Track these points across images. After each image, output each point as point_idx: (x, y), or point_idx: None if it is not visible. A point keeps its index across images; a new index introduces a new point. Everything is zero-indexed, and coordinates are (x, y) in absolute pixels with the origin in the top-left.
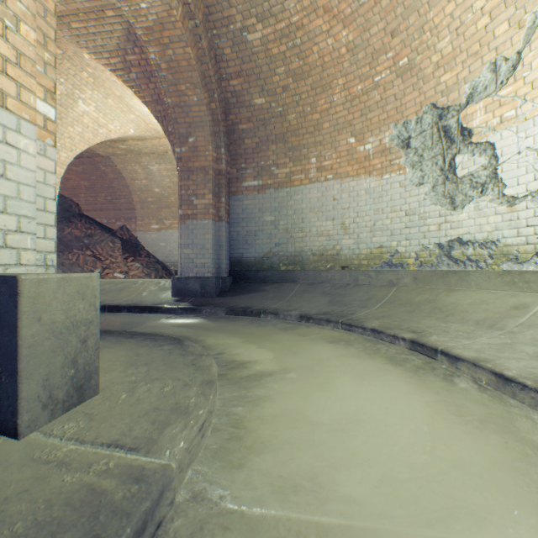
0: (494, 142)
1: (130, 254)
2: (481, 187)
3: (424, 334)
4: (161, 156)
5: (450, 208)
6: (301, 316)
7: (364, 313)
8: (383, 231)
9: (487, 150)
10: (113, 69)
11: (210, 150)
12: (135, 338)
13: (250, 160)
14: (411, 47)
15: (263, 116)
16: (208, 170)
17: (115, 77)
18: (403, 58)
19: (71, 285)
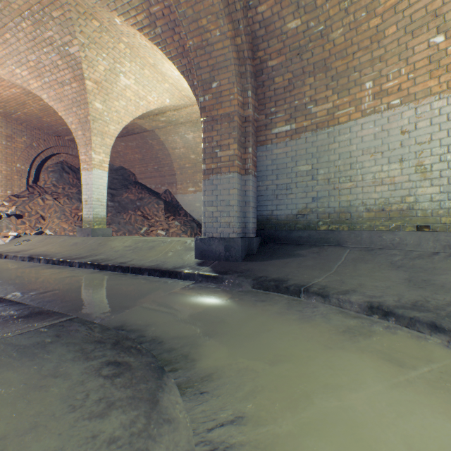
0: None
1: (171, 213)
2: None
3: None
4: (195, 124)
5: None
6: (370, 307)
7: None
8: None
9: None
10: (140, 28)
11: (235, 93)
12: (91, 359)
13: (280, 102)
14: None
15: (298, 43)
16: (233, 116)
17: (144, 38)
18: None
19: None
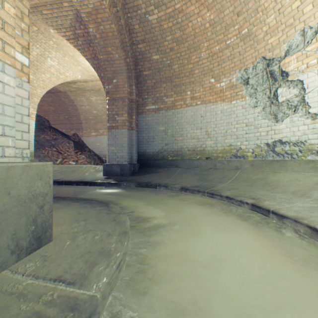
0: (303, 80)
1: (79, 150)
2: (294, 108)
3: (260, 200)
4: (97, 92)
5: (274, 121)
6: (181, 188)
7: (220, 186)
8: (232, 136)
9: (298, 85)
10: (67, 38)
11: (126, 87)
12: (79, 202)
13: (150, 93)
14: (250, 22)
15: (158, 66)
16: (125, 99)
17: (69, 44)
18: (244, 29)
19: (32, 170)
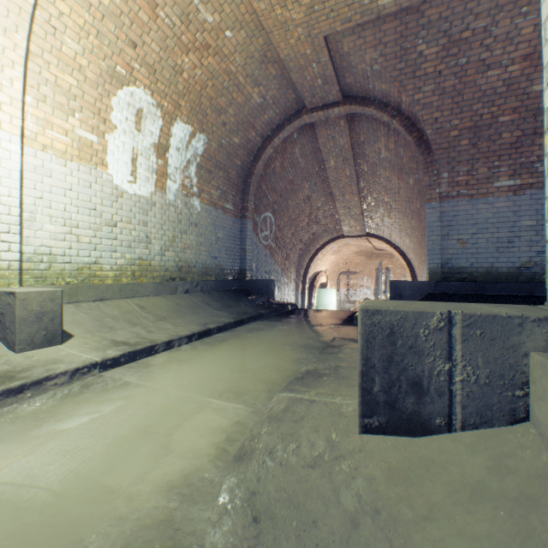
0: None
1: None
2: None
3: None
4: None
5: None
6: None
7: None
8: None
9: None
10: None
11: None
12: None
13: None
14: None
15: None
16: None
17: None
18: None
19: None
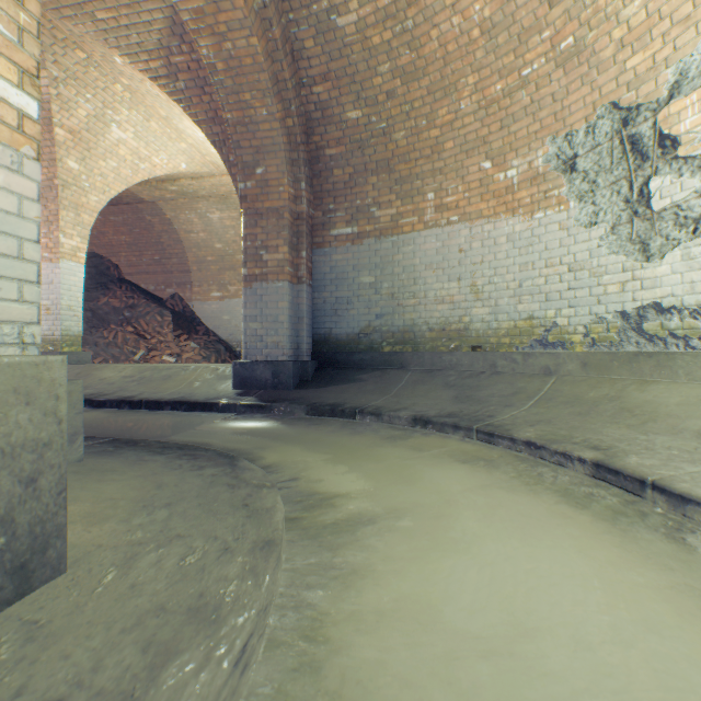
0: None
1: (184, 330)
2: (693, 223)
3: (614, 452)
4: (224, 200)
5: (640, 259)
6: (415, 419)
7: (509, 415)
8: (534, 295)
9: None
10: (153, 76)
11: (285, 185)
12: (166, 454)
13: (340, 199)
14: (580, 19)
15: (359, 136)
16: (283, 212)
17: (157, 89)
18: (566, 37)
19: None
